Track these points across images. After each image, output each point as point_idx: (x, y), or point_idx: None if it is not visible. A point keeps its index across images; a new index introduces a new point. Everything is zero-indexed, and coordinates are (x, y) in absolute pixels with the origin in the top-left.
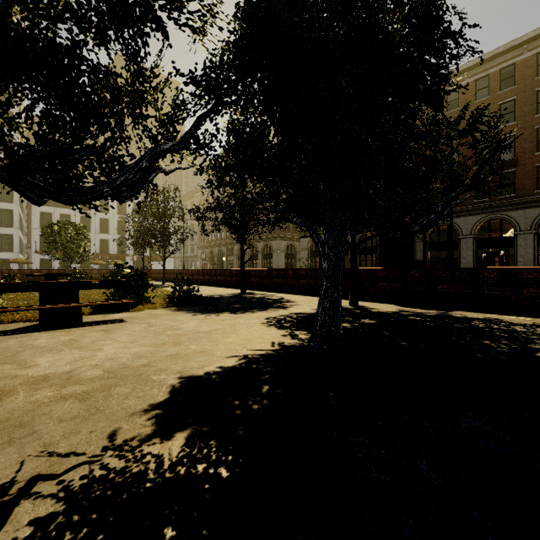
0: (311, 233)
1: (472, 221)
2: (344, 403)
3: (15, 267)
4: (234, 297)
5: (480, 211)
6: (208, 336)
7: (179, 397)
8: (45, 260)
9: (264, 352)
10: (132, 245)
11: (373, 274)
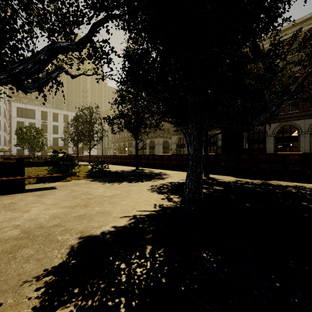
0: (181, 128)
1: (273, 126)
2: (217, 266)
3: (1, 153)
4: (131, 172)
5: (278, 120)
6: (110, 199)
7: (73, 260)
8: (19, 149)
9: (148, 212)
10: (70, 140)
11: (217, 157)
